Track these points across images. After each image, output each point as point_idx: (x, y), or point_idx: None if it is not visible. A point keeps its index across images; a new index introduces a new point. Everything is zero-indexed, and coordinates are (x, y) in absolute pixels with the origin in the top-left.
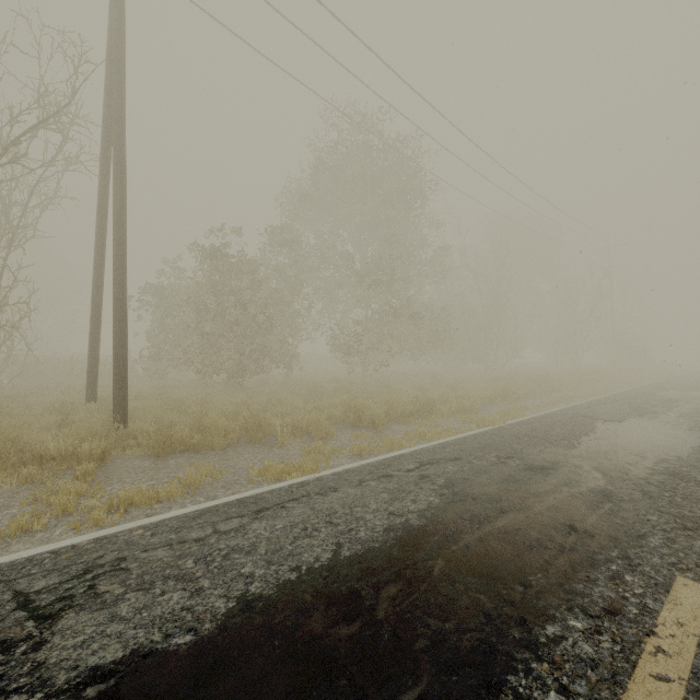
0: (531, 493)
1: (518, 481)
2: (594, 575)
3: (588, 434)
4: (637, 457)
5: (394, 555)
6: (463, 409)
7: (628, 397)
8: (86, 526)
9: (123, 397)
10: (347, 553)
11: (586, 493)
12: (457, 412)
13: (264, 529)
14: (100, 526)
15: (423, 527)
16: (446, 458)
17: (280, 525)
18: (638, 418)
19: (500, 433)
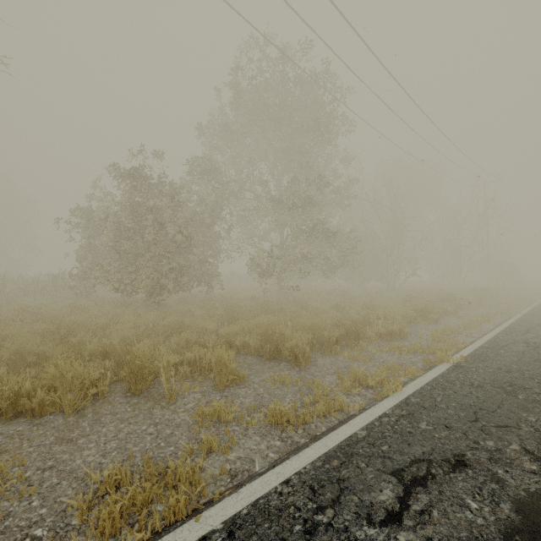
0: None
1: None
2: None
3: None
4: None
5: None
6: (391, 333)
7: None
8: None
9: None
10: None
11: None
12: (385, 337)
13: None
14: None
15: None
16: (440, 460)
17: None
18: None
19: (471, 380)
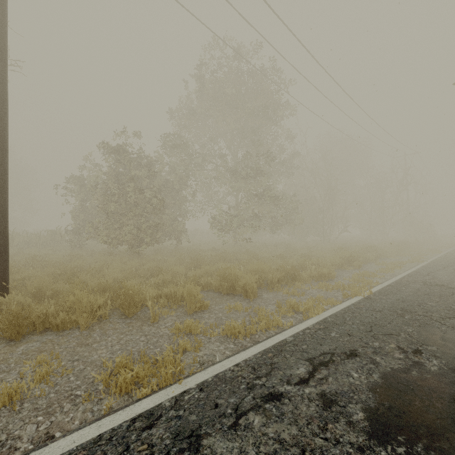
0: None
1: None
2: None
3: None
4: None
5: None
6: (321, 276)
7: (450, 264)
8: None
9: (1, 270)
10: None
11: None
12: (316, 278)
13: None
14: None
15: None
16: (340, 353)
17: None
18: None
19: (374, 307)
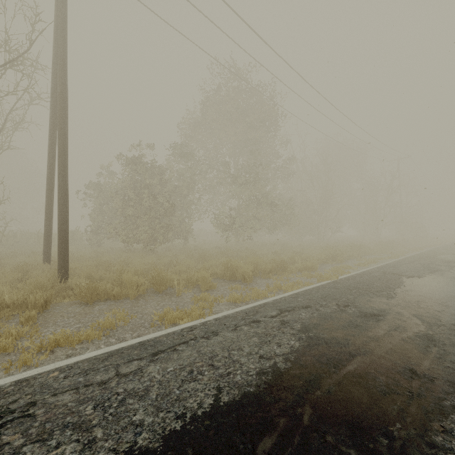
0: (370, 338)
1: (358, 327)
2: (448, 425)
3: (400, 287)
4: (442, 306)
5: (266, 400)
6: (306, 268)
7: (418, 259)
8: (17, 366)
9: (65, 260)
10: (226, 399)
11: (414, 338)
12: (302, 270)
13: (157, 372)
14: (27, 366)
15: (289, 371)
16: (299, 306)
17: (171, 368)
18: (431, 274)
19: (335, 286)
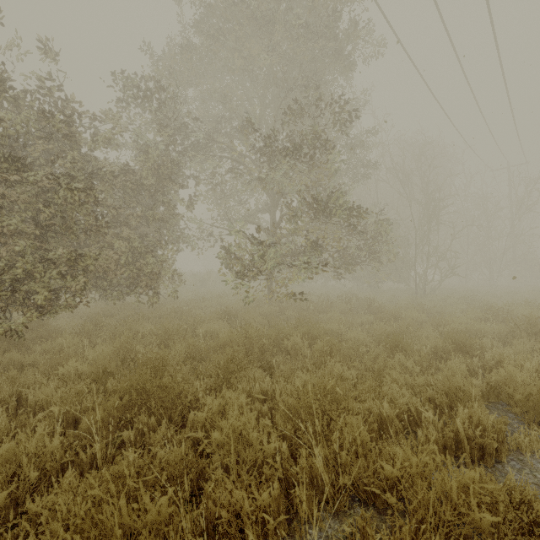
0: None
1: None
2: None
3: None
4: None
5: None
6: None
7: None
8: None
9: None
10: None
11: None
12: None
13: None
14: None
15: None
16: None
17: None
18: None
19: None
